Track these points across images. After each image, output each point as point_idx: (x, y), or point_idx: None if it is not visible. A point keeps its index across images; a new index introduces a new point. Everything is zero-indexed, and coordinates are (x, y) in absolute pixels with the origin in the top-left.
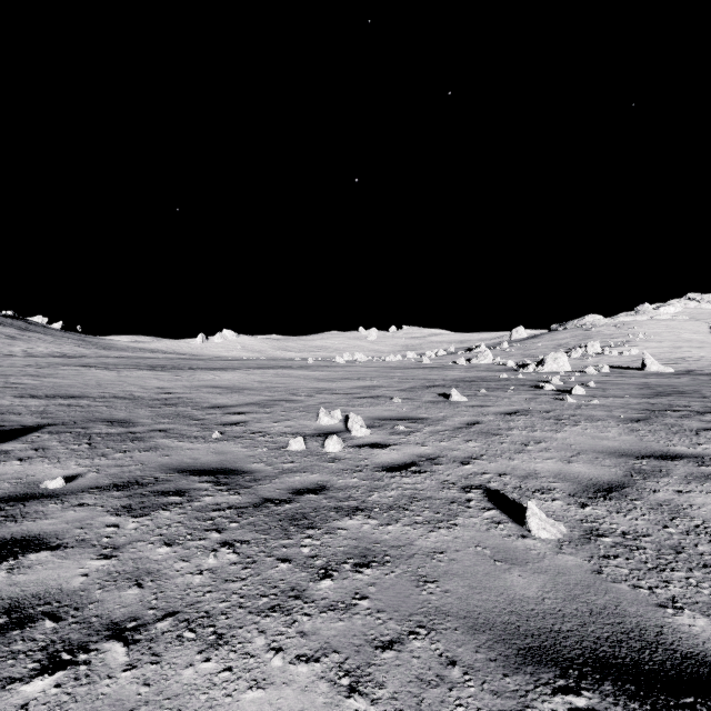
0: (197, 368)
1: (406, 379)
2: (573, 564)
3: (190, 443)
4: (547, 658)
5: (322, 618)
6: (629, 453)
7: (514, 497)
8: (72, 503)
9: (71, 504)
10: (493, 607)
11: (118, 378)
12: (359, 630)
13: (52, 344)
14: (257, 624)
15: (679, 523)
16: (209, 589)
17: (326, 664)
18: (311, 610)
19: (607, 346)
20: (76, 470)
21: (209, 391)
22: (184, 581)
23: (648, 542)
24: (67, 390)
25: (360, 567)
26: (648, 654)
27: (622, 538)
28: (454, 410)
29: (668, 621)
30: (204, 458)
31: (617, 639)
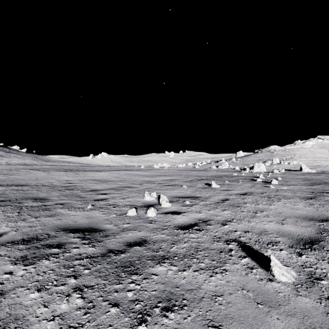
0: (87, 170)
1: (188, 176)
2: (311, 307)
3: (74, 212)
4: None
5: None
6: (314, 218)
7: (257, 247)
8: None
9: None
10: None
11: (47, 175)
12: None
13: (20, 159)
14: None
15: None
16: None
17: None
18: None
19: (281, 160)
20: (4, 230)
21: (91, 182)
22: (39, 328)
23: None
24: (19, 182)
25: (166, 311)
26: None
27: None
28: (214, 192)
29: None
30: (80, 221)
31: None
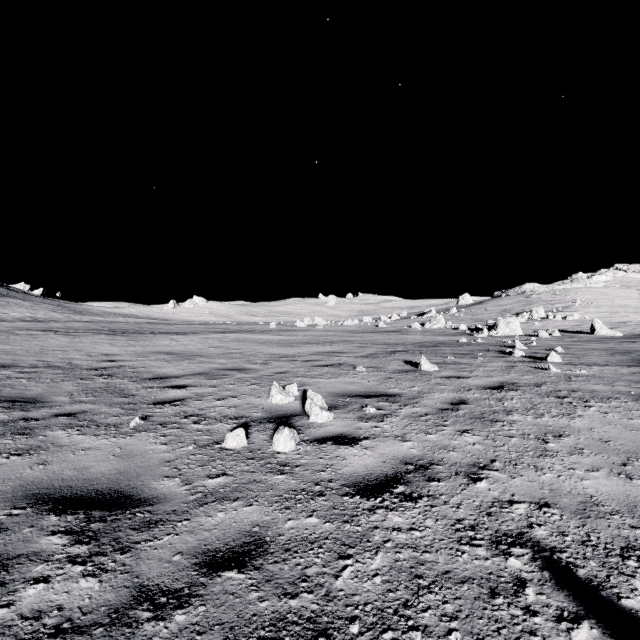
0: (158, 332)
1: (366, 344)
2: None
3: (92, 438)
4: None
5: None
6: None
7: (597, 572)
8: None
9: None
10: None
11: (68, 343)
12: None
13: (28, 309)
14: None
15: None
16: None
17: None
18: None
19: (549, 311)
20: None
21: (157, 358)
22: None
23: None
24: None
25: None
26: None
27: None
28: (429, 383)
29: None
30: (97, 467)
31: None
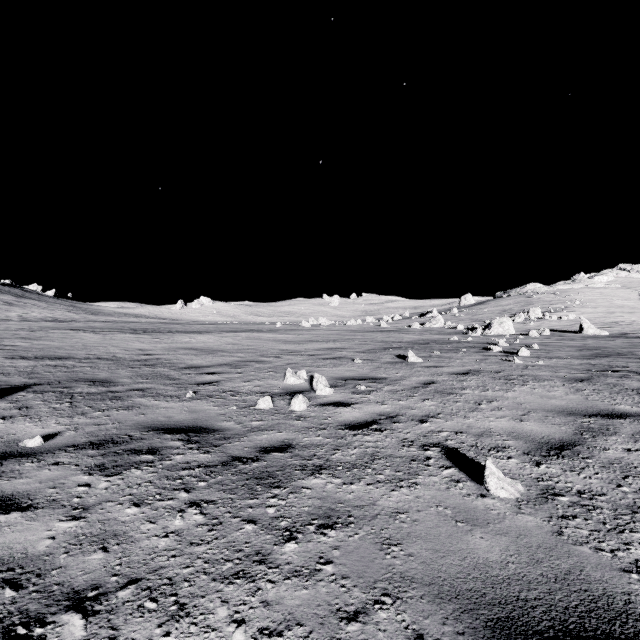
0: (175, 331)
1: (365, 341)
2: (534, 525)
3: (165, 402)
4: (516, 630)
5: (286, 585)
6: (576, 412)
7: (471, 455)
8: (48, 462)
9: (47, 463)
10: (458, 572)
11: (103, 340)
12: (323, 599)
13: (45, 310)
14: (220, 593)
15: (632, 482)
16: (174, 553)
17: (289, 639)
18: (275, 576)
19: (547, 311)
20: (55, 428)
21: (185, 353)
22: (150, 544)
23: (603, 501)
24: (55, 352)
25: (324, 528)
26: (619, 626)
27: (578, 497)
28: (411, 370)
29: (634, 588)
30: (178, 416)
31: (585, 608)
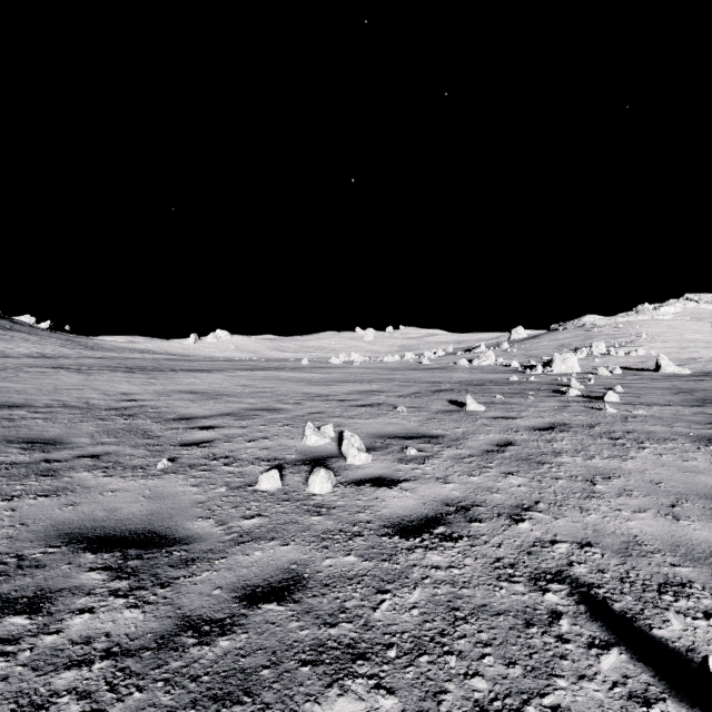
0: (179, 369)
1: (407, 382)
2: None
3: (120, 479)
4: None
5: None
6: None
7: (632, 605)
8: None
9: None
10: None
11: (83, 381)
12: None
13: (35, 344)
14: None
15: None
16: None
17: None
18: None
19: (611, 346)
20: None
21: (181, 398)
22: None
23: None
24: (10, 397)
25: None
26: None
27: None
28: (474, 424)
29: None
30: (128, 508)
31: None
